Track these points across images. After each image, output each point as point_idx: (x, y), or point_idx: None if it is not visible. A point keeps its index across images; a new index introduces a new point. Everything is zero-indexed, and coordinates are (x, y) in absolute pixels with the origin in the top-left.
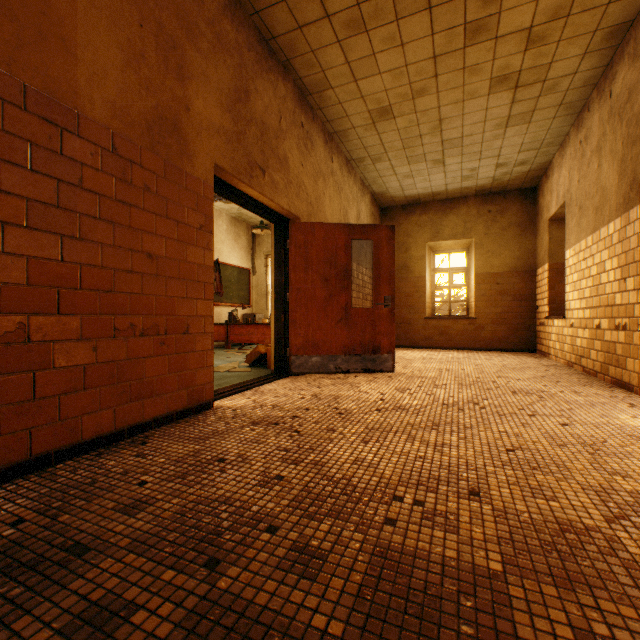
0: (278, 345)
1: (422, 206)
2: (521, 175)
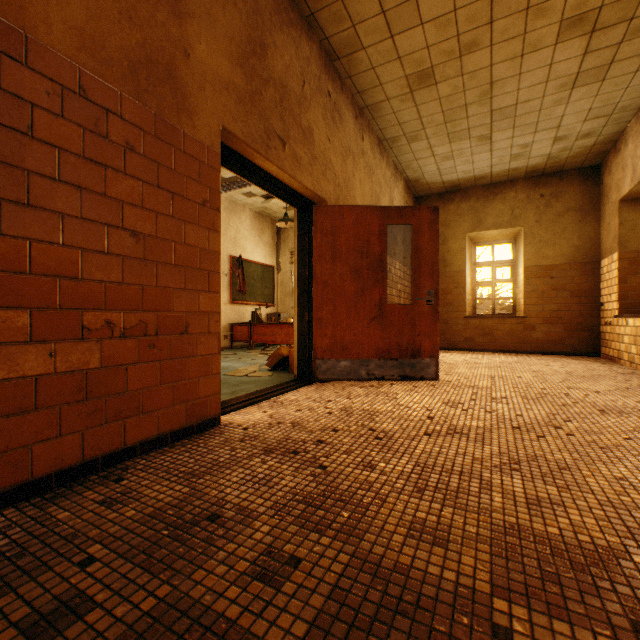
0: (301, 347)
1: (462, 193)
2: (583, 150)
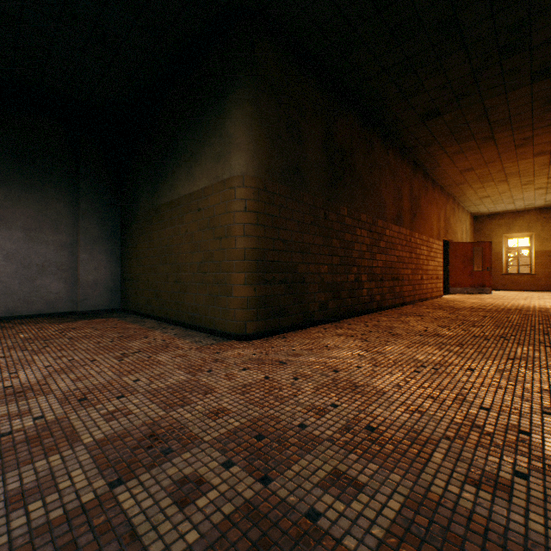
0: (443, 284)
1: (499, 215)
2: None
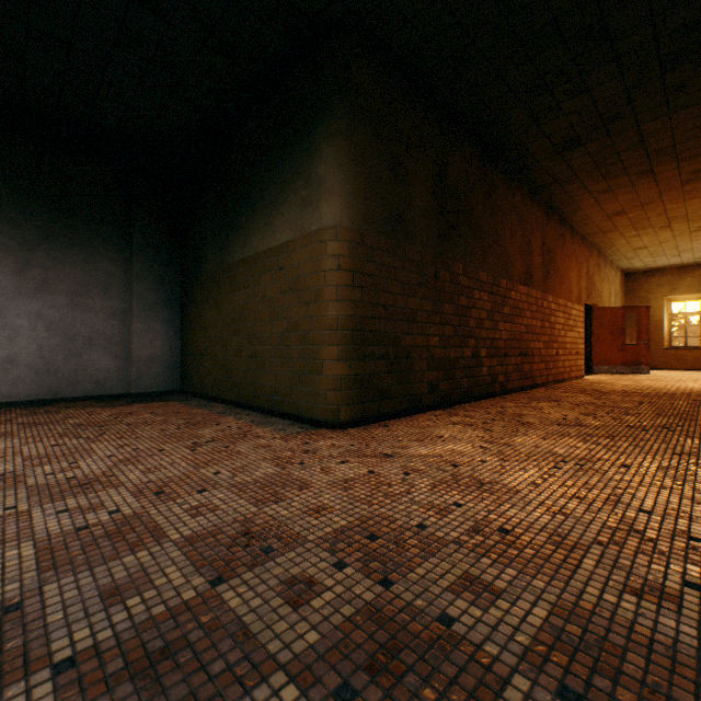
0: (585, 361)
1: (660, 271)
2: None
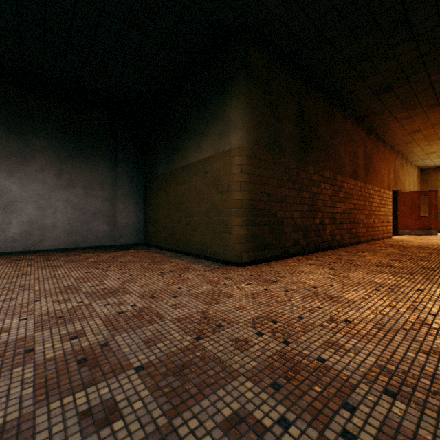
0: (393, 227)
1: None
2: None
